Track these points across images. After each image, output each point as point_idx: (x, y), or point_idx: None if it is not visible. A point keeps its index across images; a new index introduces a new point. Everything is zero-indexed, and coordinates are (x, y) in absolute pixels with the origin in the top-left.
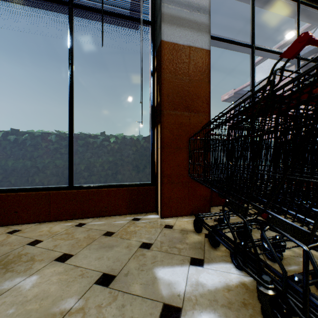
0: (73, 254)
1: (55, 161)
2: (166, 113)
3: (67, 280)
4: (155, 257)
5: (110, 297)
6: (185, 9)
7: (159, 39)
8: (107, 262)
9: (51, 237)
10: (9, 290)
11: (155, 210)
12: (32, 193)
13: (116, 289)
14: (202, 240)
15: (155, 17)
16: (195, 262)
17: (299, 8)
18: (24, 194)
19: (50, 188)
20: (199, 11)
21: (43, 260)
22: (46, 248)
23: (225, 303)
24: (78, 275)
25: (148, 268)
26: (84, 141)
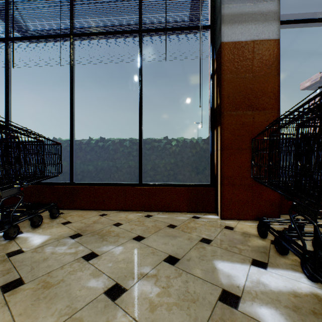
0: (145, 237)
1: (129, 162)
2: (226, 114)
3: (143, 254)
4: (215, 251)
5: (176, 273)
6: (248, 3)
7: (218, 41)
8: (171, 247)
9: (128, 222)
10: (106, 252)
11: (215, 211)
12: (114, 187)
13: (180, 268)
14: (267, 245)
15: (215, 20)
16: (257, 263)
17: None
18: (109, 187)
19: (125, 183)
20: None
21: (125, 237)
22: (126, 229)
23: (290, 306)
24: (150, 252)
25: (208, 259)
26: (150, 145)
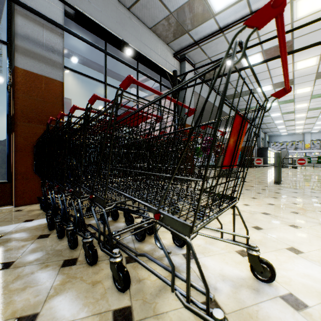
0: None
1: None
2: (20, 124)
3: None
4: None
5: None
6: (40, 47)
7: (14, 63)
8: None
9: None
10: None
11: (11, 203)
12: None
13: None
14: (42, 212)
15: (12, 41)
16: (28, 221)
17: (138, 66)
18: None
19: None
20: (54, 52)
21: None
22: None
23: (34, 229)
24: None
25: None
26: None
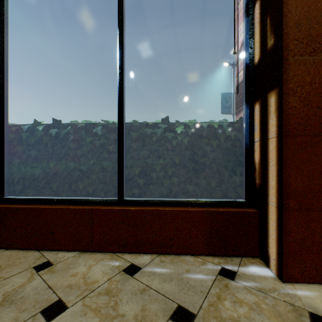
0: None
1: (102, 162)
2: (293, 62)
3: None
4: None
5: None
6: None
7: None
8: None
9: (82, 299)
10: None
11: (258, 254)
12: (71, 207)
13: None
14: None
15: None
16: None
17: None
18: (61, 208)
19: (94, 200)
20: None
21: None
22: None
23: None
24: None
25: None
26: (138, 133)
